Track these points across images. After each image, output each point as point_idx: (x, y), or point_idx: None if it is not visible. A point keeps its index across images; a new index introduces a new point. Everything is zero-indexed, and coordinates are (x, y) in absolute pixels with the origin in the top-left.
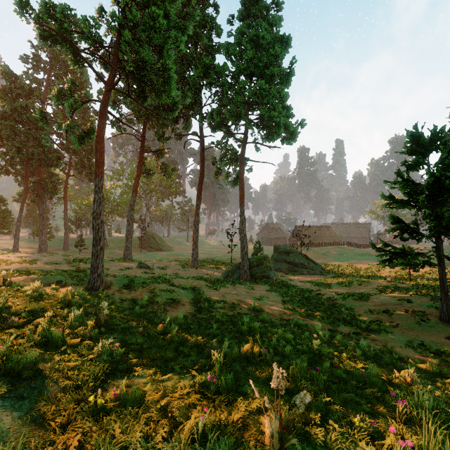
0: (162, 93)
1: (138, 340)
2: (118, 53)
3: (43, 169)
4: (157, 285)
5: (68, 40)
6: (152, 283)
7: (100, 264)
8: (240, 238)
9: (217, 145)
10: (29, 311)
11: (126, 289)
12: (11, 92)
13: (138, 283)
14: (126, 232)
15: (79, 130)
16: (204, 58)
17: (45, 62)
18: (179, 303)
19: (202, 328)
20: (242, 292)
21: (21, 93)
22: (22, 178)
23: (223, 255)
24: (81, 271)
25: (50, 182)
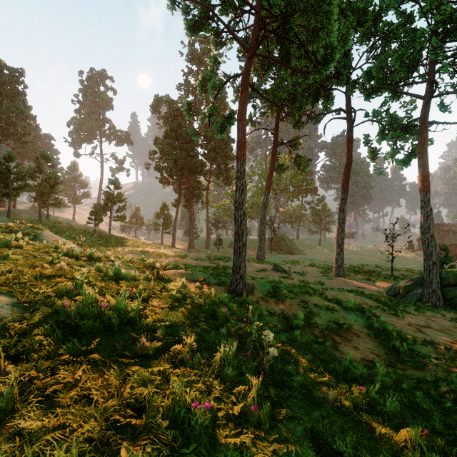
0: (319, 33)
1: (347, 442)
2: (260, 10)
3: (191, 177)
4: (308, 297)
5: (211, 9)
6: (301, 294)
7: (242, 263)
8: (423, 239)
9: (373, 116)
10: (167, 325)
11: (270, 297)
12: (170, 115)
13: (284, 291)
14: (259, 232)
15: (217, 139)
16: (357, 2)
17: (192, 85)
18: (349, 331)
19: (456, 420)
20: (451, 329)
21: (176, 115)
22: (178, 188)
23: (372, 264)
24: (220, 268)
25: (196, 188)
